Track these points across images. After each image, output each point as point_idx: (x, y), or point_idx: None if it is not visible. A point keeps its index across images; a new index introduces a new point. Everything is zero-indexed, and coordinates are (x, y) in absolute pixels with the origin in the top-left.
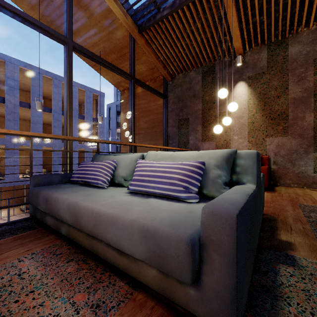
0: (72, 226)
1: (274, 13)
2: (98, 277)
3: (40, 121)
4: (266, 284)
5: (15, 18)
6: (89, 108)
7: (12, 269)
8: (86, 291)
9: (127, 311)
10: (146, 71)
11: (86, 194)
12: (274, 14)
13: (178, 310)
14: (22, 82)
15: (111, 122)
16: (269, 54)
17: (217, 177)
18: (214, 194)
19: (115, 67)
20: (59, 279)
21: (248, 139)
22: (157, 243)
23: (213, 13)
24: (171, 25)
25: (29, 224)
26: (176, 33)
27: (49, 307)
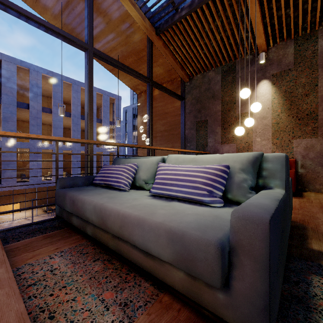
0: (98, 227)
1: (302, 4)
2: (123, 277)
3: (61, 126)
4: (297, 294)
5: (41, 29)
6: (107, 111)
7: (45, 265)
8: (114, 290)
9: (154, 312)
10: (163, 73)
11: (110, 196)
12: (302, 6)
13: (204, 314)
14: (44, 88)
15: (127, 125)
16: (296, 49)
17: (242, 181)
18: (239, 198)
19: (133, 71)
20: (88, 277)
21: (273, 141)
22: (185, 246)
23: (234, 9)
24: (189, 24)
25: (56, 224)
26: (194, 33)
27: (81, 302)
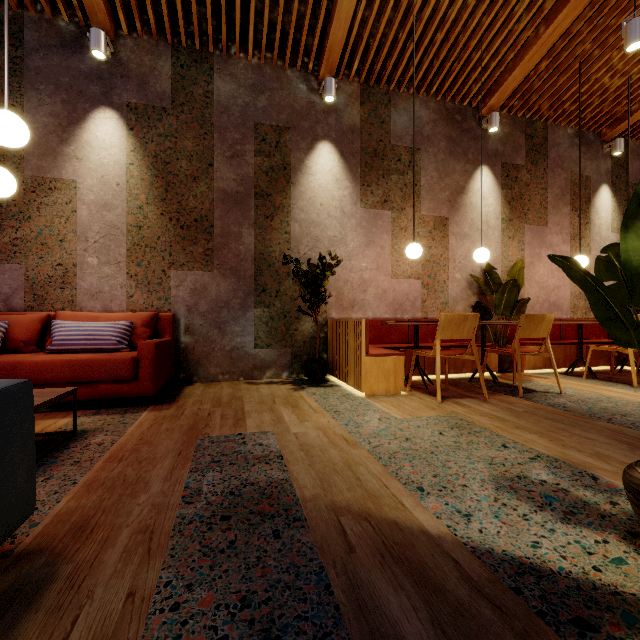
0: None
1: None
2: None
3: None
4: None
5: None
6: None
7: None
8: None
9: None
10: None
11: None
12: None
13: None
14: None
15: None
16: (176, 71)
17: None
18: None
19: None
20: None
21: (129, 270)
22: None
23: None
24: None
25: None
26: None
27: None
